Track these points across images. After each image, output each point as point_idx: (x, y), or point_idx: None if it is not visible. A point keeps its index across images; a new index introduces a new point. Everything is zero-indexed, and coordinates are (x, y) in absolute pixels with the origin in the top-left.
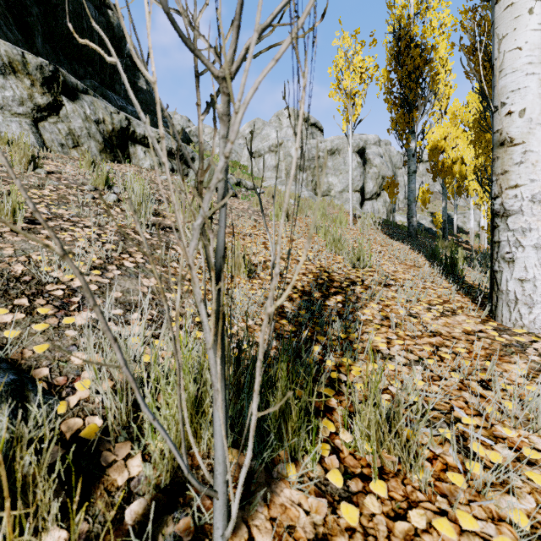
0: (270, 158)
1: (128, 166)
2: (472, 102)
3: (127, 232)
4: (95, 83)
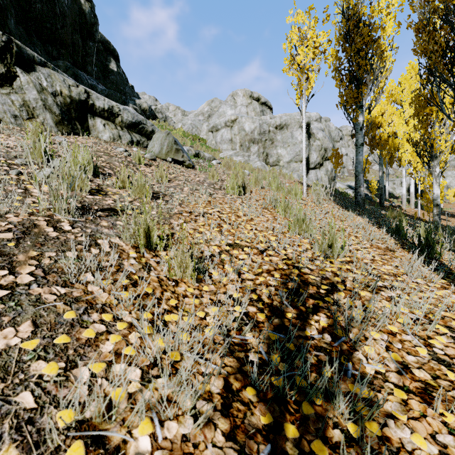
0: (226, 132)
1: (86, 138)
2: (404, 83)
3: (36, 222)
4: (68, 63)
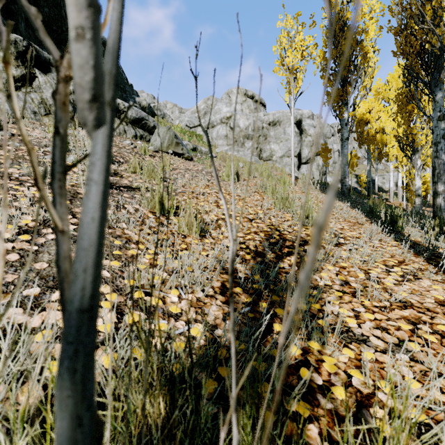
0: (222, 128)
1: None
2: (391, 82)
3: (78, 191)
4: None
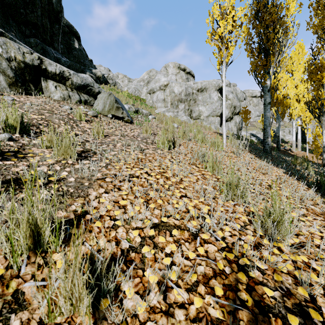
0: (160, 94)
1: (38, 98)
2: (294, 57)
3: None
4: (38, 40)
